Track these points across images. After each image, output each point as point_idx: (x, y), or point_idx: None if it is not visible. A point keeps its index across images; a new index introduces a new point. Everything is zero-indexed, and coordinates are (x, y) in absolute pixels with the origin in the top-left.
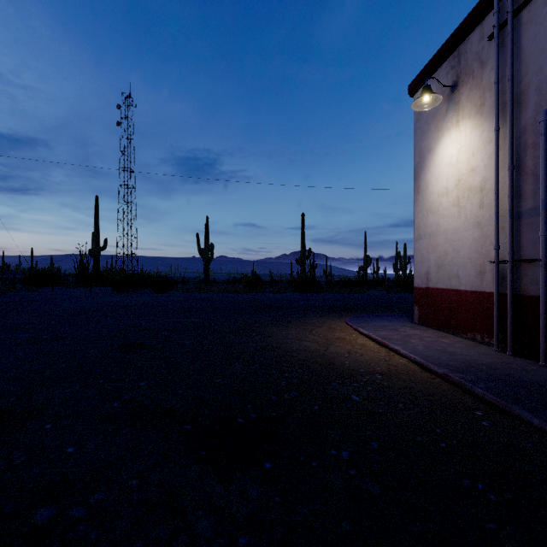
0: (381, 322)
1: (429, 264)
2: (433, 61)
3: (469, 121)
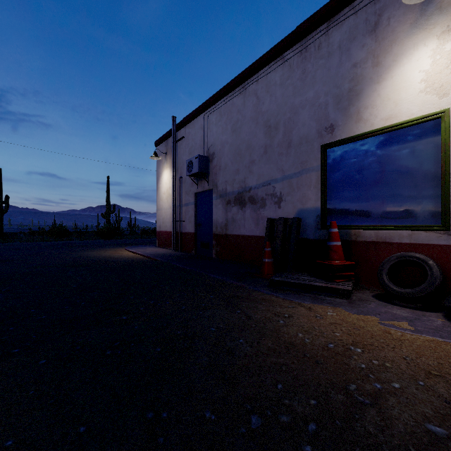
0: (142, 247)
1: (160, 221)
2: (161, 139)
3: (169, 169)
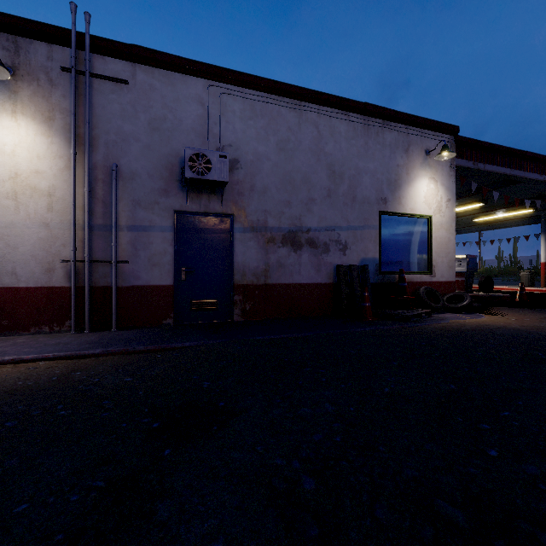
0: None
1: None
2: None
3: (34, 123)
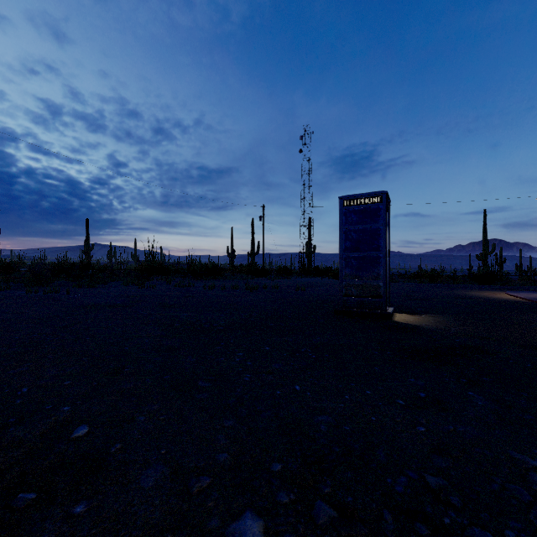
0: (526, 293)
1: None
2: None
3: None
